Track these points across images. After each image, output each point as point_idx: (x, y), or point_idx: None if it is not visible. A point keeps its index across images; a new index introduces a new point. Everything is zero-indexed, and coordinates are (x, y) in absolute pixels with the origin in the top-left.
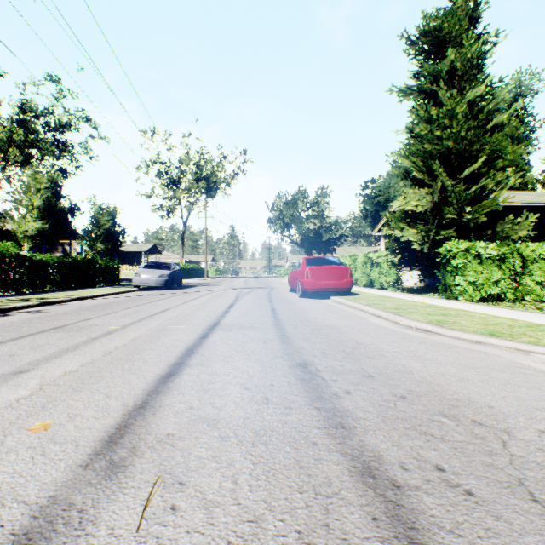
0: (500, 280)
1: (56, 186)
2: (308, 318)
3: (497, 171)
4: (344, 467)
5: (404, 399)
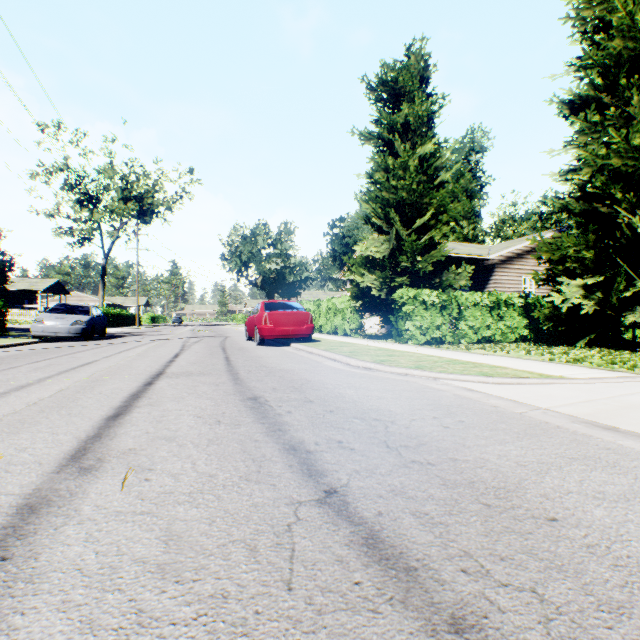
0: (442, 325)
1: None
2: (264, 364)
3: (443, 225)
4: (276, 448)
5: (332, 412)
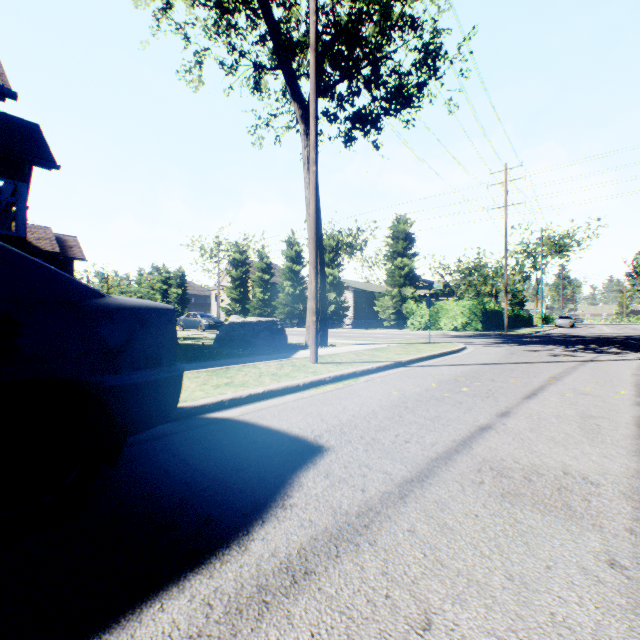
0: None
1: (492, 281)
2: None
3: None
4: None
5: None
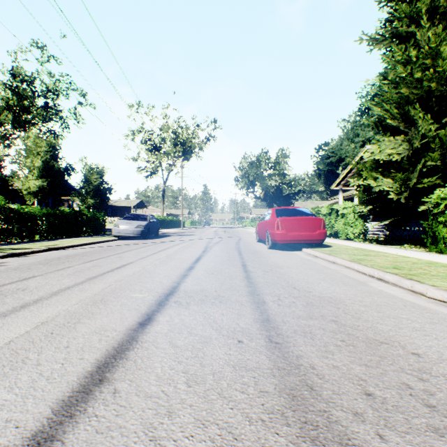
0: None
1: (54, 150)
2: (290, 281)
3: None
4: None
5: None
